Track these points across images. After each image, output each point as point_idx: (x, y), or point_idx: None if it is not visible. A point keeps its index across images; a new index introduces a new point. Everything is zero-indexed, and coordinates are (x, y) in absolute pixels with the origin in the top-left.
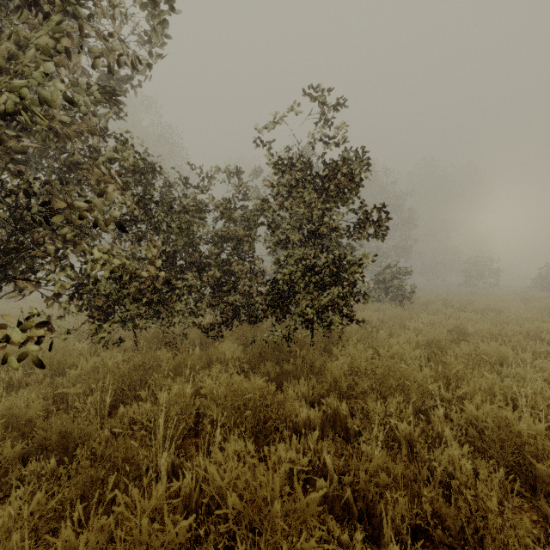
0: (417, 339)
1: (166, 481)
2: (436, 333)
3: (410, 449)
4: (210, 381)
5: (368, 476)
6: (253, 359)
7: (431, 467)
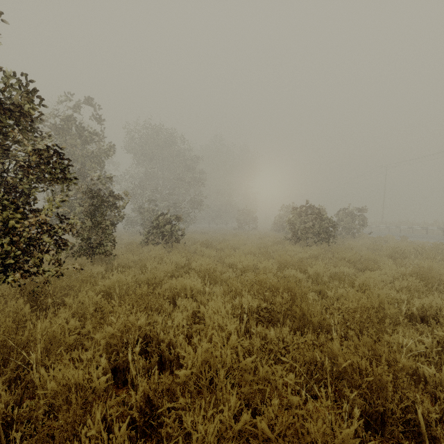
0: (127, 280)
1: None
2: (157, 271)
3: None
4: None
5: None
6: None
7: None
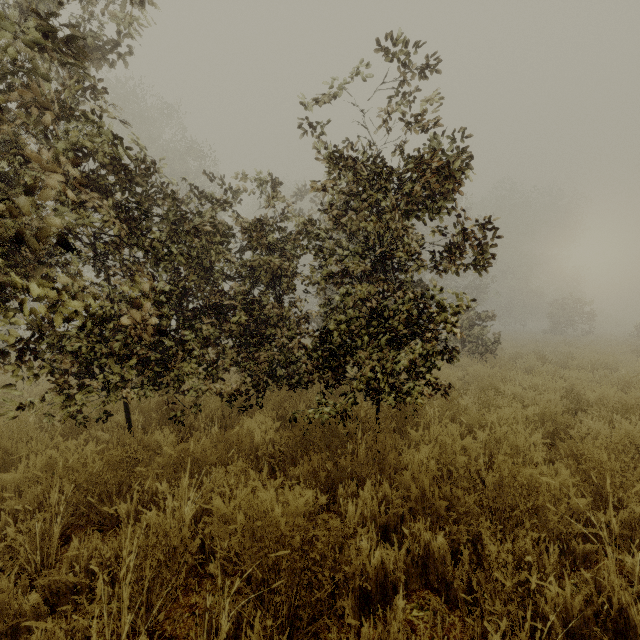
0: (526, 413)
1: None
2: (549, 402)
3: (566, 633)
4: (220, 501)
5: None
6: (294, 444)
7: None
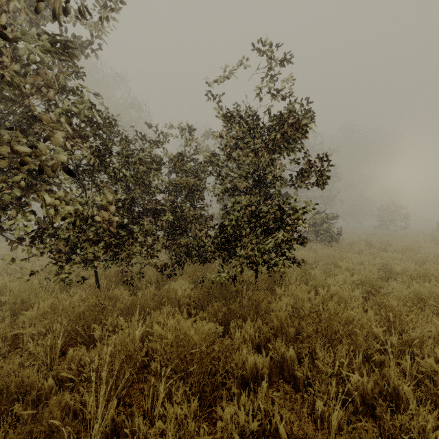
0: (352, 278)
1: None
2: (368, 272)
3: (363, 403)
4: (158, 326)
5: None
6: (203, 297)
7: (396, 435)
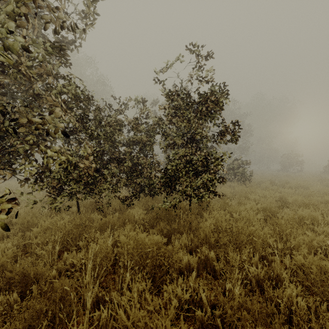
0: (257, 206)
1: (92, 309)
2: (269, 202)
3: (258, 285)
4: (124, 237)
5: (232, 311)
6: (152, 220)
7: (275, 301)
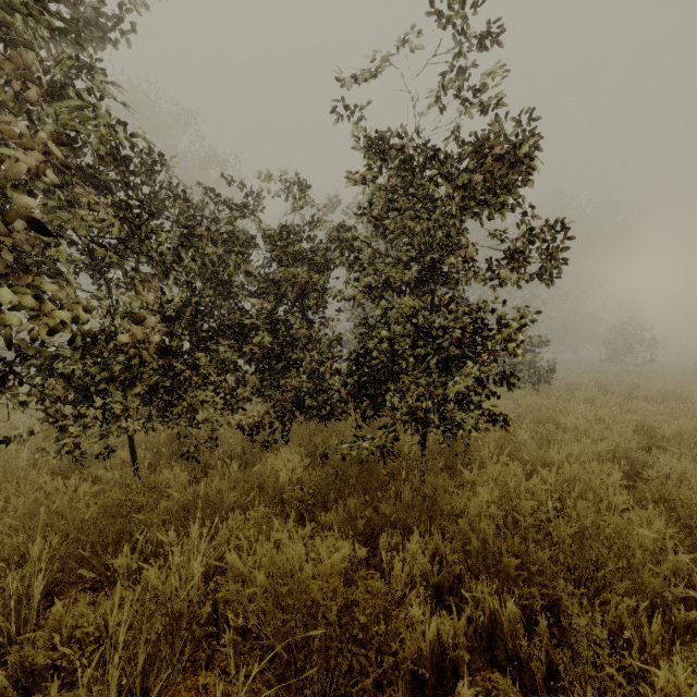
0: (596, 449)
1: None
2: (621, 437)
3: None
4: (236, 557)
5: None
6: (325, 486)
7: None
